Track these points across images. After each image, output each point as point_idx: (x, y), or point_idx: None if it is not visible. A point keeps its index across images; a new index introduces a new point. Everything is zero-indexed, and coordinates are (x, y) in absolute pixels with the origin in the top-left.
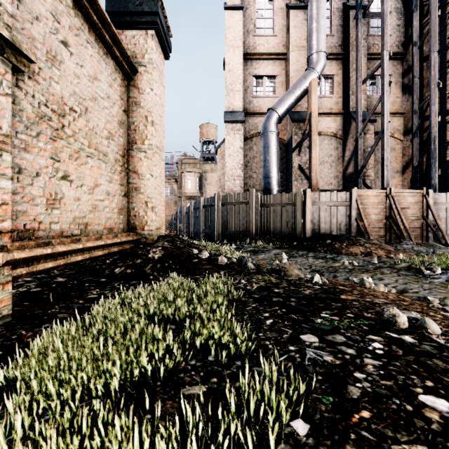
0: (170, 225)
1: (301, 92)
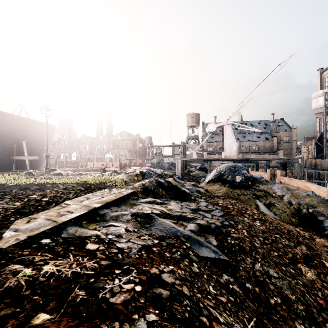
0: None
1: (318, 139)
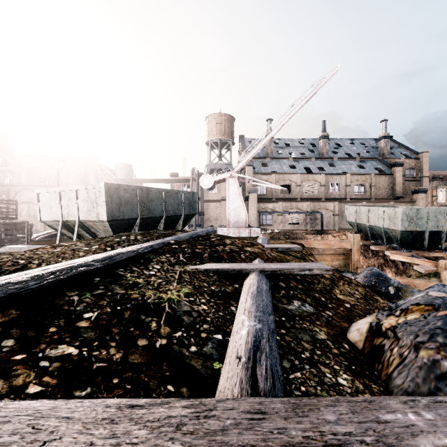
0: None
1: None
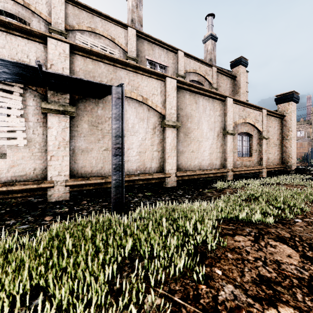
0: (302, 159)
1: None
